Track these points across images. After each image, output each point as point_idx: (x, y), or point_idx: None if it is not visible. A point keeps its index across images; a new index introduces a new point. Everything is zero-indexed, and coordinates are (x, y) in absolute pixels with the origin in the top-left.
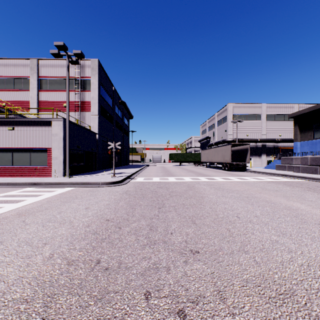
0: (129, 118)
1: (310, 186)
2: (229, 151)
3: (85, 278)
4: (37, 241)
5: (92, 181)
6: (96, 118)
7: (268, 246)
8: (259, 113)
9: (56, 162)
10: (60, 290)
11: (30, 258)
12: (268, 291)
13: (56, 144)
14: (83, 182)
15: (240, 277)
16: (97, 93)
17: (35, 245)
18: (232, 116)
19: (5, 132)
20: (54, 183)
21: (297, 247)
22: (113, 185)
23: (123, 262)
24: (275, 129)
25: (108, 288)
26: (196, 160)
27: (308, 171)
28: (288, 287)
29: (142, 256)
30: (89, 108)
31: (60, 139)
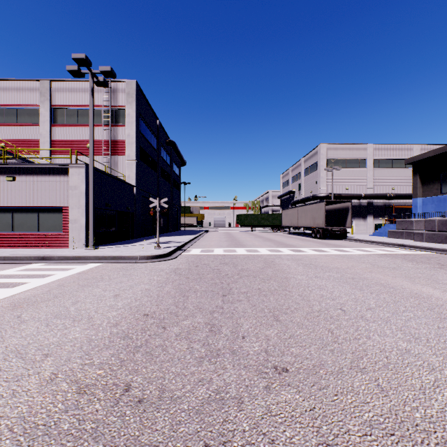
0: (180, 165)
1: (442, 262)
2: (322, 211)
3: (104, 419)
4: (34, 350)
5: (126, 255)
6: (134, 164)
7: (395, 359)
8: (364, 158)
9: (75, 226)
10: (60, 443)
11: (19, 381)
12: (408, 445)
13: (75, 201)
14: (113, 256)
15: (358, 417)
16: (135, 128)
17: (30, 357)
18: (326, 162)
19: (3, 184)
20: (71, 258)
21: (441, 361)
22: (156, 260)
23: (168, 389)
24: (386, 180)
25: (140, 439)
26: (274, 223)
27: (435, 239)
28: (441, 436)
29: (197, 377)
30: (123, 150)
31: (81, 194)
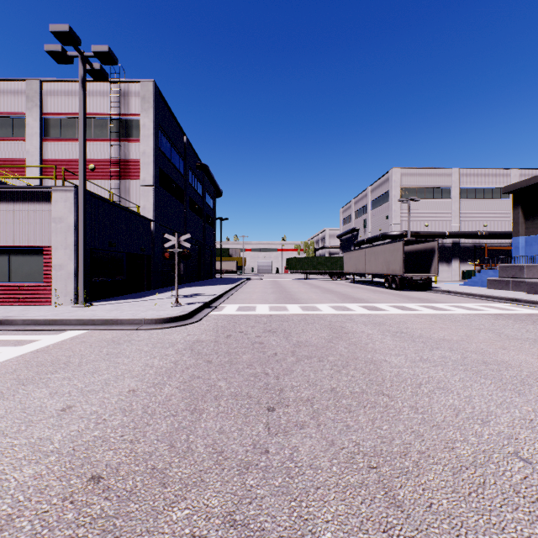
0: (215, 196)
1: None
2: (400, 254)
3: None
4: None
5: (124, 317)
6: (151, 191)
7: None
8: (448, 186)
9: (60, 274)
10: None
11: None
12: None
13: (60, 238)
14: (104, 319)
15: None
16: (152, 144)
17: None
18: (400, 191)
19: None
20: (42, 321)
21: None
22: (169, 326)
23: None
24: (476, 214)
25: None
26: (334, 269)
27: None
28: None
29: None
30: (137, 172)
31: (68, 229)
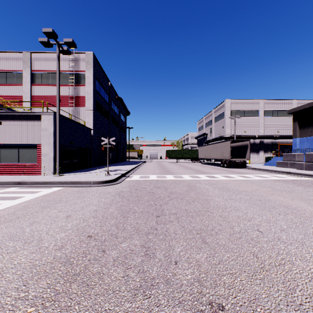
0: (126, 115)
1: None
2: (228, 148)
3: None
4: None
5: (82, 180)
6: (91, 113)
7: None
8: (257, 109)
9: (46, 159)
10: None
11: None
12: None
13: (46, 139)
14: (72, 181)
15: None
16: (92, 87)
17: None
18: (230, 112)
19: None
20: (40, 182)
21: None
22: (105, 185)
23: None
24: (273, 125)
25: None
26: (193, 156)
27: None
28: None
29: None
30: (83, 103)
31: (50, 135)
